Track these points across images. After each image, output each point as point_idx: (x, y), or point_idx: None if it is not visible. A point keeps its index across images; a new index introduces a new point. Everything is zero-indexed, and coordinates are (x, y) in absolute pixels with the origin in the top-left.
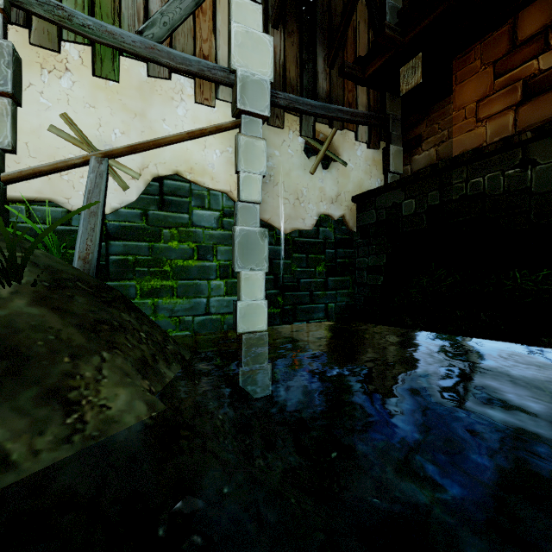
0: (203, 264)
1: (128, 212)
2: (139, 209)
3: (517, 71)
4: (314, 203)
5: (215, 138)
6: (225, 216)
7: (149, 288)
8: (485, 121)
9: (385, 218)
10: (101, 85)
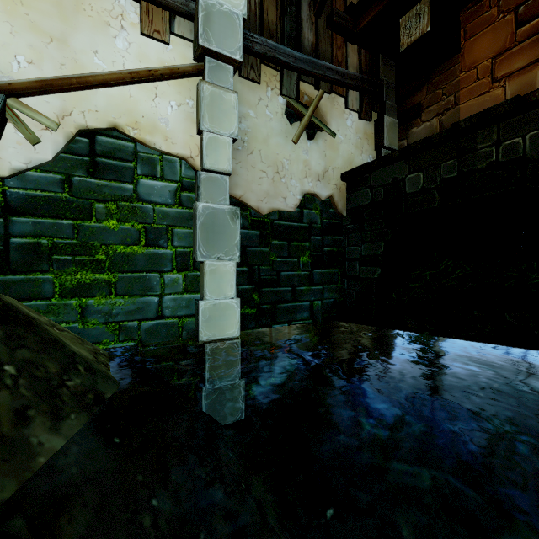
0: (153, 251)
1: (41, 177)
2: (58, 173)
3: None
4: (297, 179)
5: (169, 85)
6: (184, 190)
7: (74, 284)
8: (503, 80)
9: (384, 198)
10: None
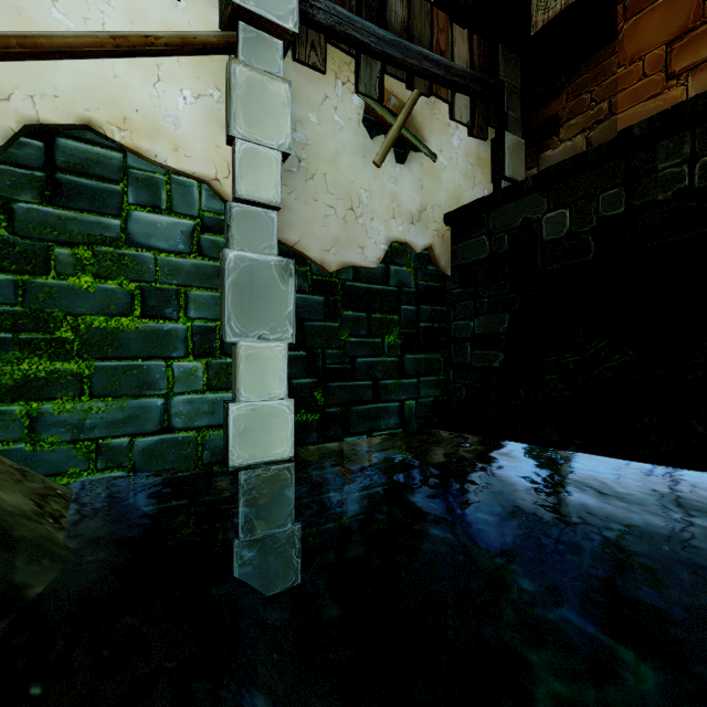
0: (154, 326)
1: None
2: None
3: None
4: (381, 221)
5: (181, 64)
6: (206, 231)
7: (17, 378)
8: (684, 75)
9: (508, 248)
10: None
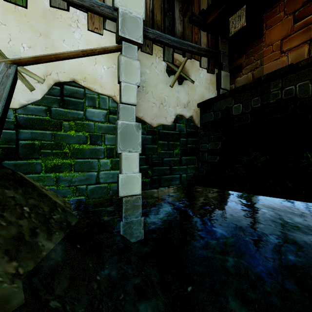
0: (94, 147)
1: (35, 108)
2: (44, 106)
3: (311, 16)
4: (173, 107)
5: (103, 57)
6: (111, 114)
7: (52, 165)
8: (287, 52)
9: (220, 117)
10: (11, 9)
